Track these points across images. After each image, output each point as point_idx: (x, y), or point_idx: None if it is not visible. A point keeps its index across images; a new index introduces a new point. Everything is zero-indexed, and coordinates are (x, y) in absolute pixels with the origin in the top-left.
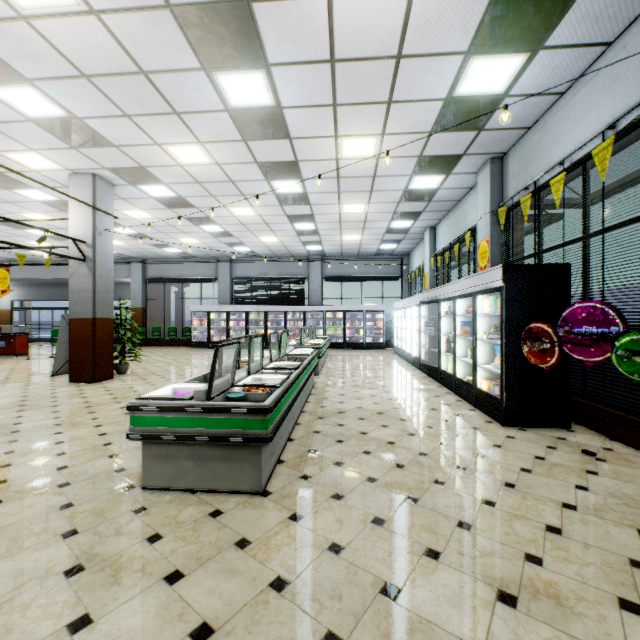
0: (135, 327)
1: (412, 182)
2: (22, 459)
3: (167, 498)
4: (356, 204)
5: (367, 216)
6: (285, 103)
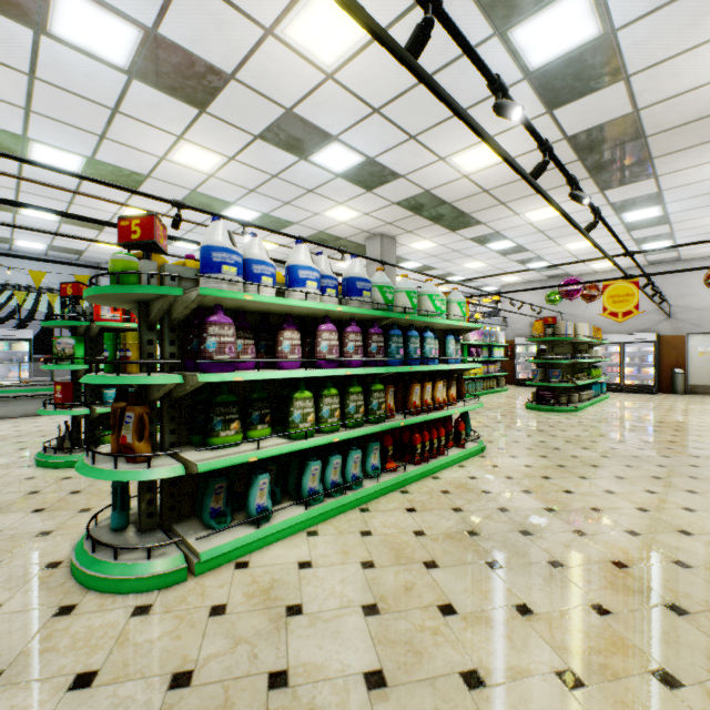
0: None
1: None
2: None
3: None
4: None
5: None
6: (21, 216)
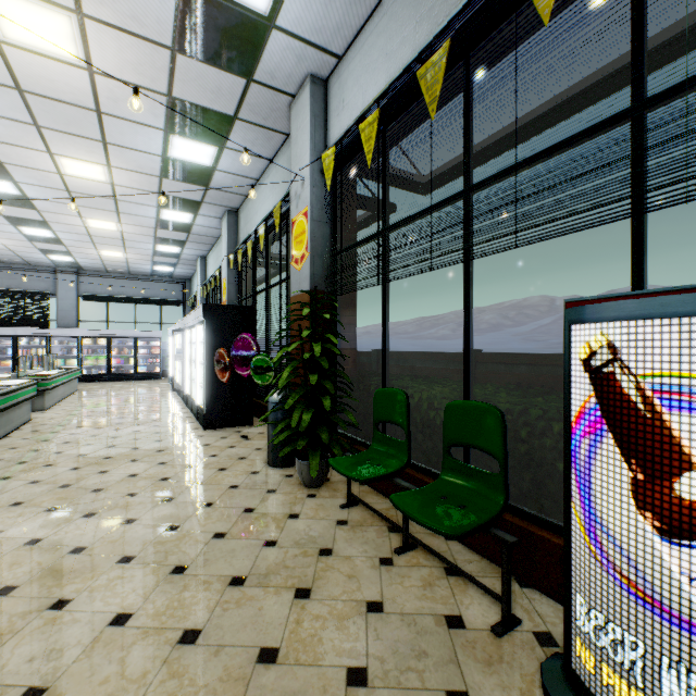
0: None
1: (162, 213)
2: None
3: None
4: (104, 221)
5: (124, 235)
6: None
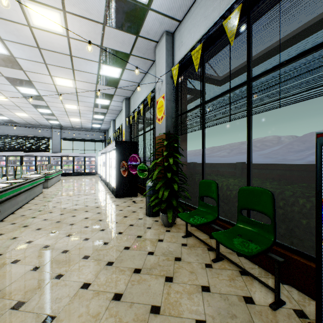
0: None
1: (97, 100)
2: None
3: None
4: (72, 105)
5: (80, 111)
6: (16, 56)
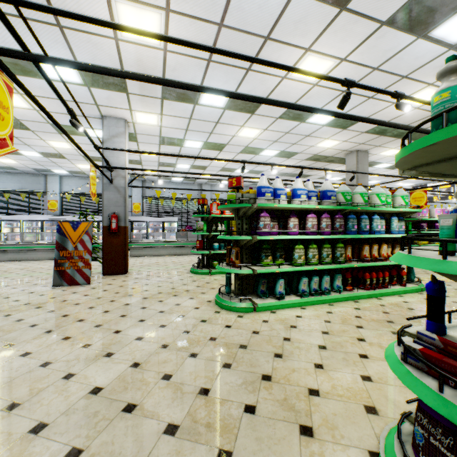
0: None
1: None
2: None
3: None
4: None
5: (71, 167)
6: (176, 168)
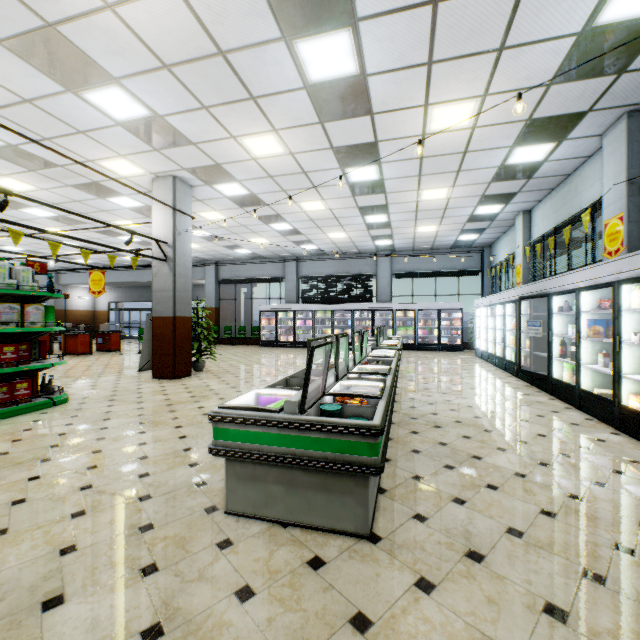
0: (209, 326)
1: (511, 155)
2: (107, 461)
3: (254, 530)
4: (438, 189)
5: (448, 202)
6: (371, 69)
